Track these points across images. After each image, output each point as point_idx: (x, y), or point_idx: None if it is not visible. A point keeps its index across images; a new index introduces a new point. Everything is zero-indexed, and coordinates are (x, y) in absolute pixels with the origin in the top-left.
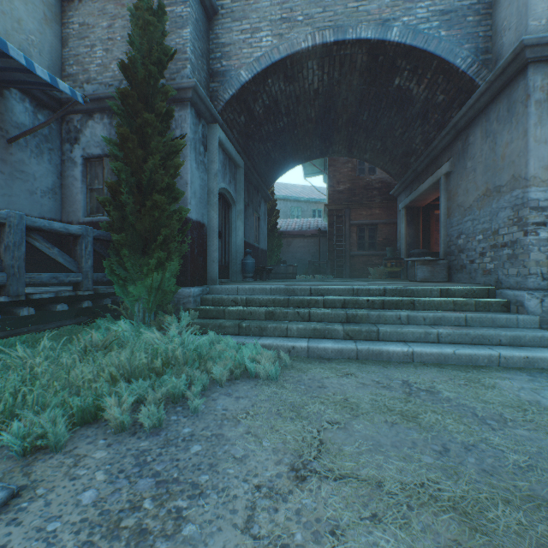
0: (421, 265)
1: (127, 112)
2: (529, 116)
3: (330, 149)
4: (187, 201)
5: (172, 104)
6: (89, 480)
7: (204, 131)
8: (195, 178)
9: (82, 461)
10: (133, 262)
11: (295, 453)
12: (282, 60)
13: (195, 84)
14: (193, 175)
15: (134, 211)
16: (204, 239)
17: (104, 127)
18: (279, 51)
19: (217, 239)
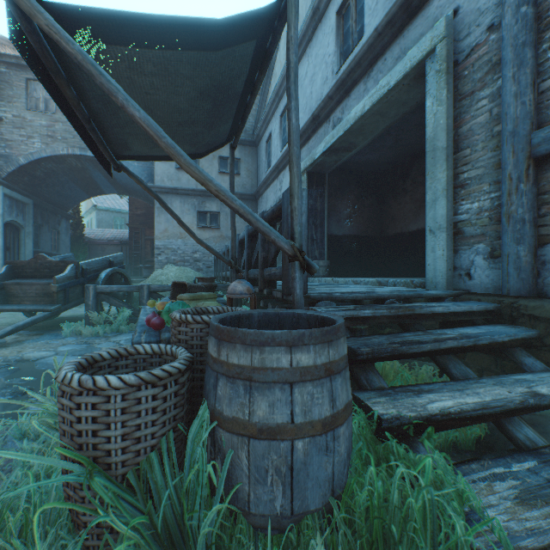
0: (146, 269)
1: None
2: (155, 213)
3: (116, 191)
4: None
5: None
6: None
7: None
8: None
9: None
10: None
11: (2, 317)
12: (49, 157)
13: None
14: None
15: None
16: None
17: None
18: (47, 152)
19: (3, 253)
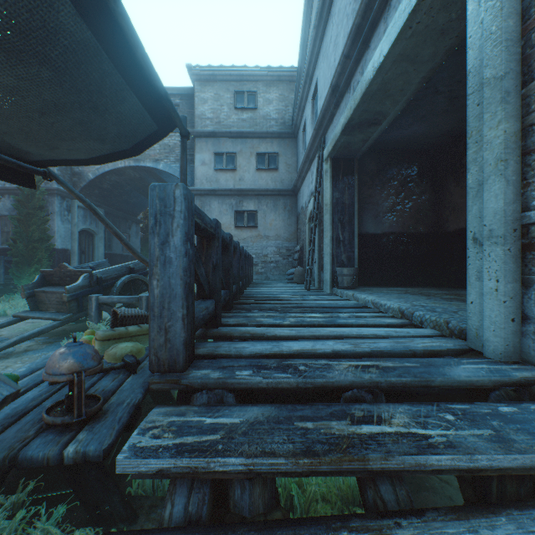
0: None
1: (21, 206)
2: None
3: None
4: (55, 240)
5: (48, 195)
6: (3, 320)
7: (68, 203)
8: (61, 228)
9: (1, 319)
10: (24, 270)
11: None
12: (111, 171)
13: (58, 188)
14: (59, 227)
15: (24, 249)
16: (68, 257)
17: (11, 202)
18: (109, 167)
19: (77, 256)
